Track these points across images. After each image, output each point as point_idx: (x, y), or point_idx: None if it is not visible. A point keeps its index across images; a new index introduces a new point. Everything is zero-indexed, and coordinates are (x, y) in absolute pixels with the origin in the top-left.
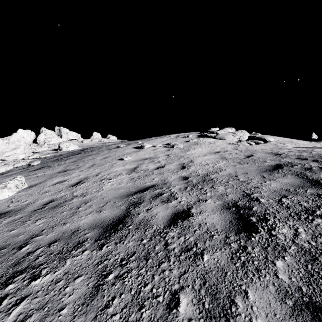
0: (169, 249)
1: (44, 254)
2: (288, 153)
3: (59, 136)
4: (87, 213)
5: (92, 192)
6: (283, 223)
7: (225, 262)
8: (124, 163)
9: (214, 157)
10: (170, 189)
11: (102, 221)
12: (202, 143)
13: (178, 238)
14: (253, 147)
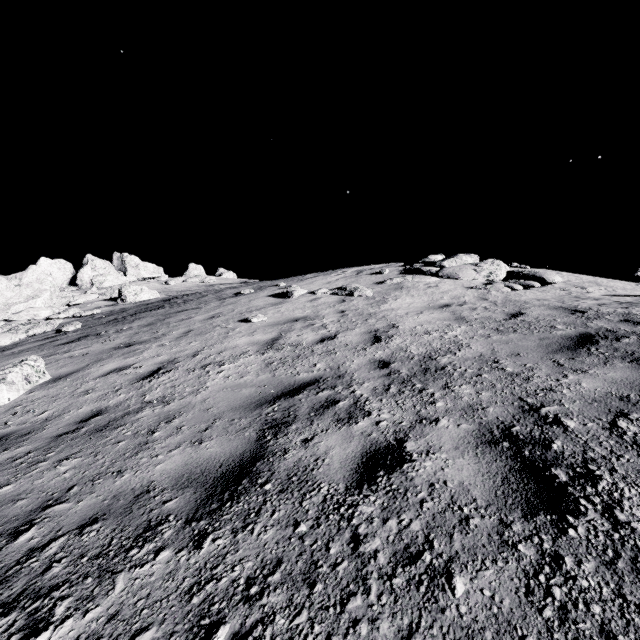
0: (365, 555)
1: (66, 557)
2: (600, 309)
3: (121, 271)
4: (172, 446)
5: (184, 395)
6: (639, 489)
7: (514, 604)
8: (250, 328)
9: (439, 316)
10: (353, 390)
11: (204, 469)
12: (411, 287)
13: (383, 521)
14: (520, 294)
